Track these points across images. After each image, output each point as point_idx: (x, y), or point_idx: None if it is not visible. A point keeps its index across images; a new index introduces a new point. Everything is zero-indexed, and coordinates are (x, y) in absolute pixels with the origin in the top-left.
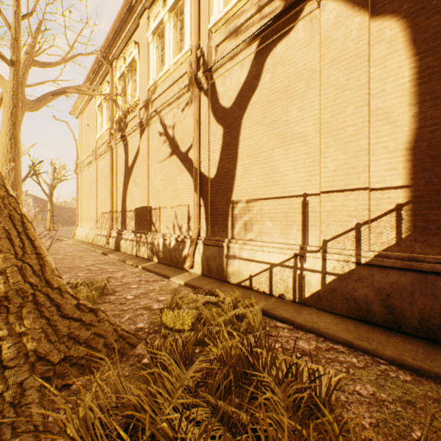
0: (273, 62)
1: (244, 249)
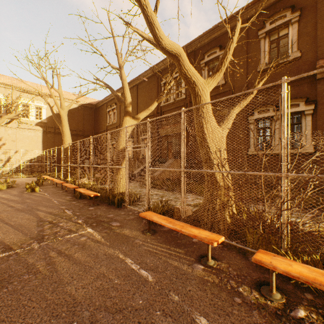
0: None
1: None
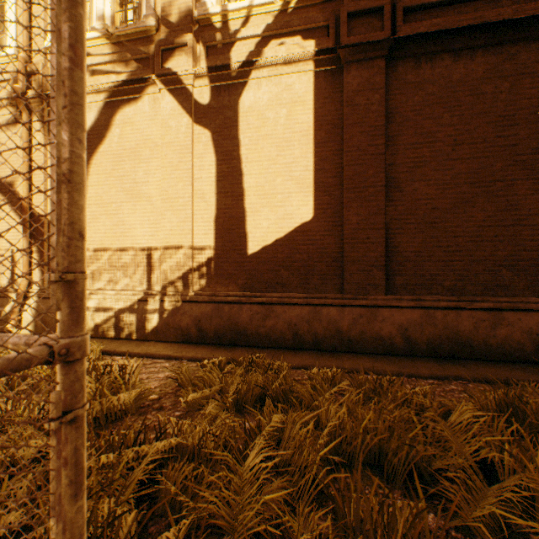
0: (123, 120)
1: (91, 298)
